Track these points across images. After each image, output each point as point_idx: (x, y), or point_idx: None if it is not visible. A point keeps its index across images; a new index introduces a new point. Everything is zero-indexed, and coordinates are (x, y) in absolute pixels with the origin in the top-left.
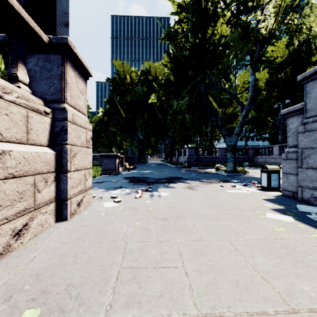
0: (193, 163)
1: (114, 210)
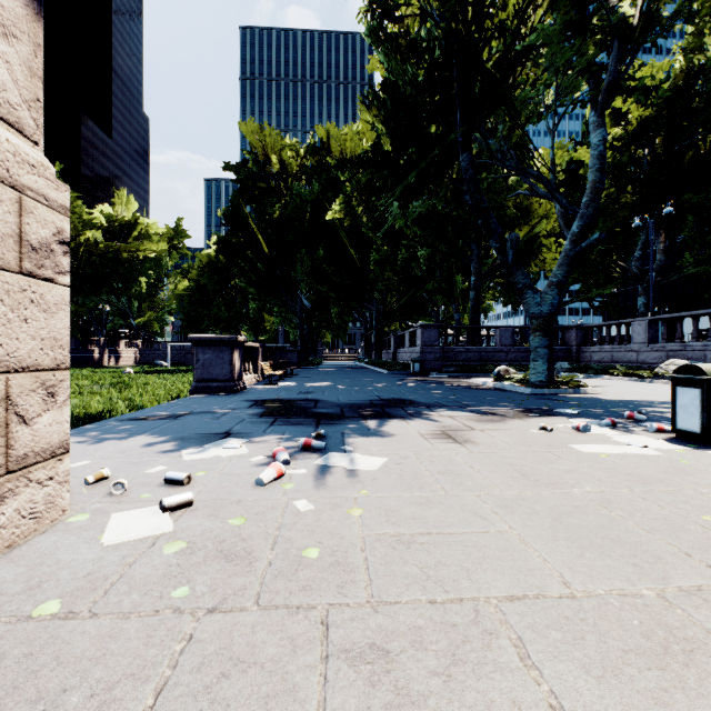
0: (435, 364)
1: (128, 571)
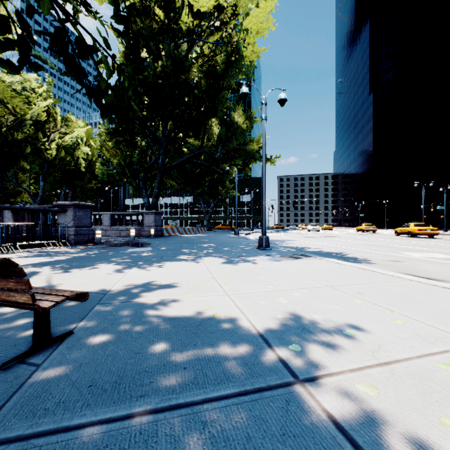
0: None
1: None
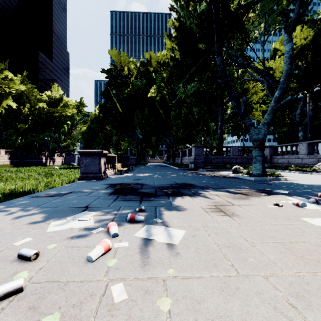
0: (201, 165)
1: None
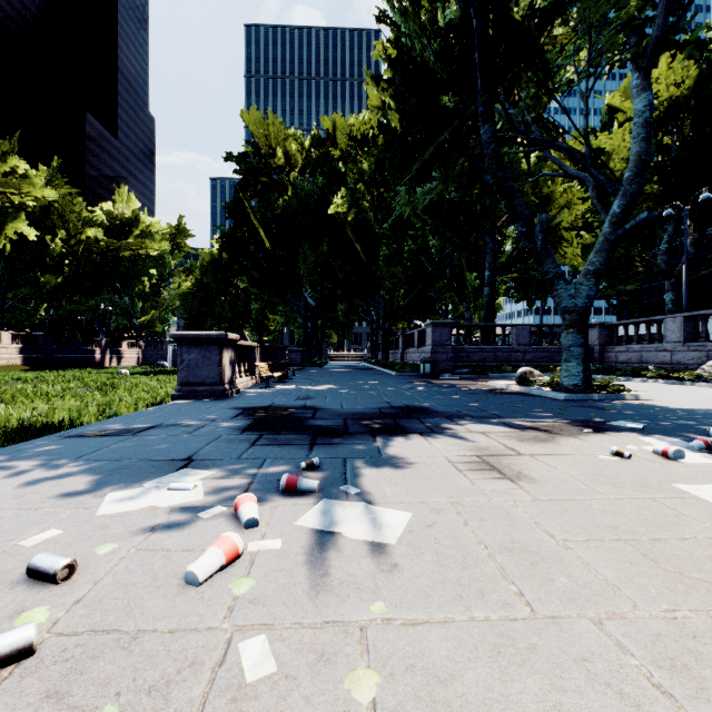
0: (447, 365)
1: None
